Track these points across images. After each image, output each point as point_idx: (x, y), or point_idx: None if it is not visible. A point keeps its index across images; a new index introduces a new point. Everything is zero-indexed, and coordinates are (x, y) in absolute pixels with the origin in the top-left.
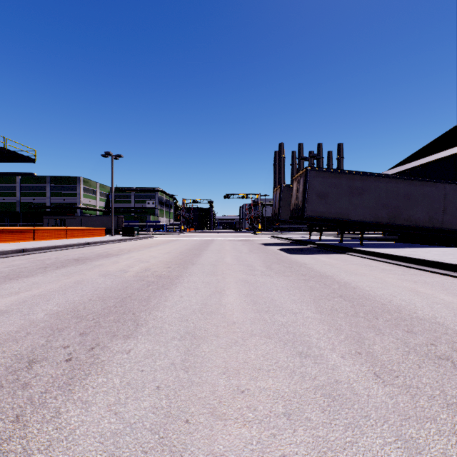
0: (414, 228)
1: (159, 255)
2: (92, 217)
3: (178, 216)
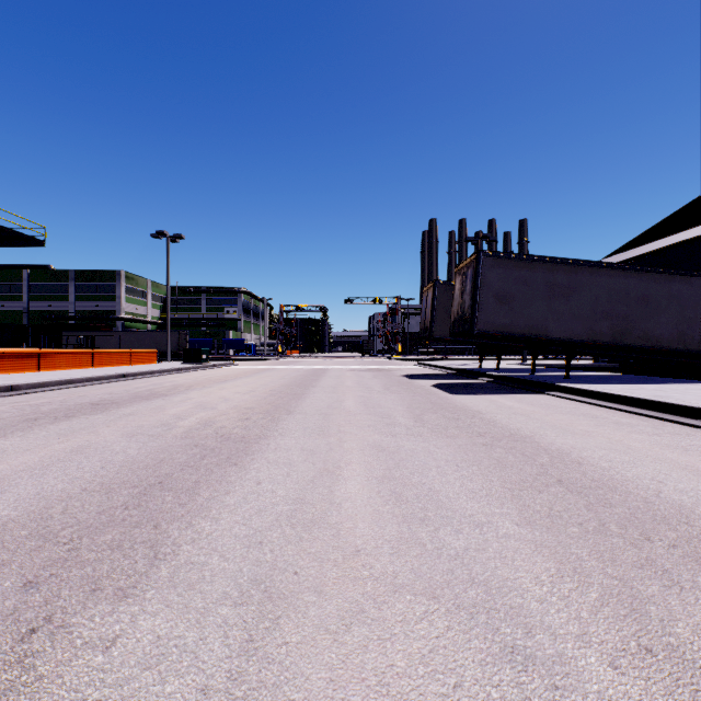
0: (652, 351)
1: (235, 395)
2: (139, 333)
3: (273, 332)
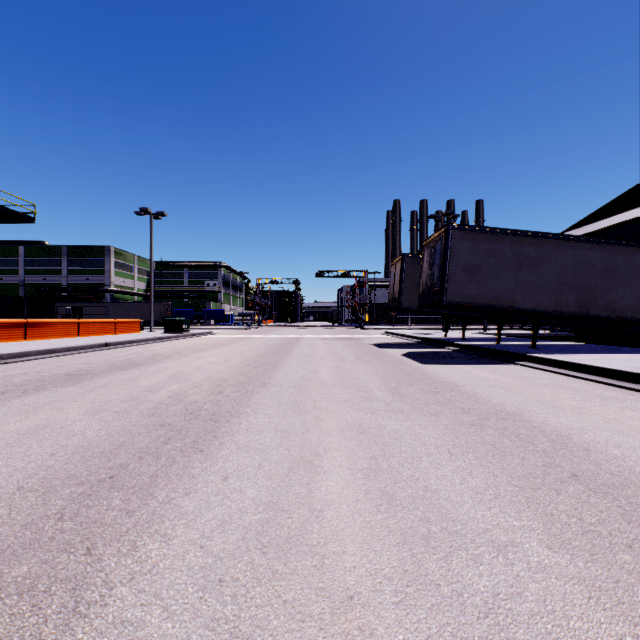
0: (615, 322)
1: (211, 365)
2: (126, 304)
3: (250, 303)
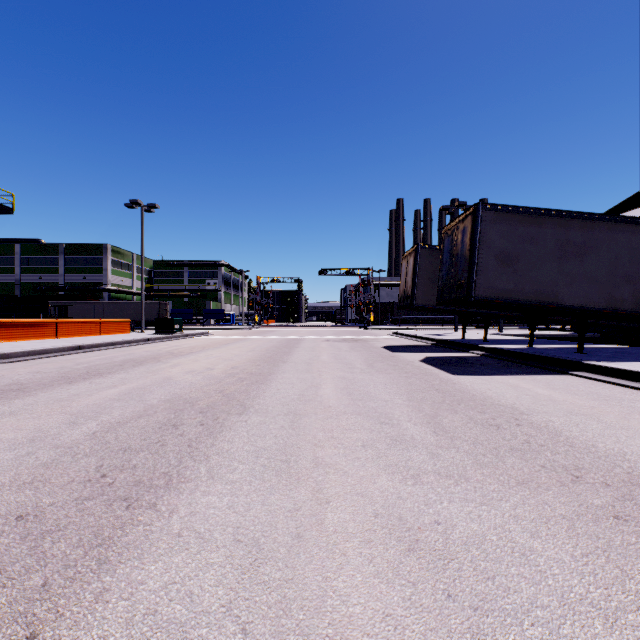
0: None
1: (185, 376)
2: (121, 303)
3: (250, 302)
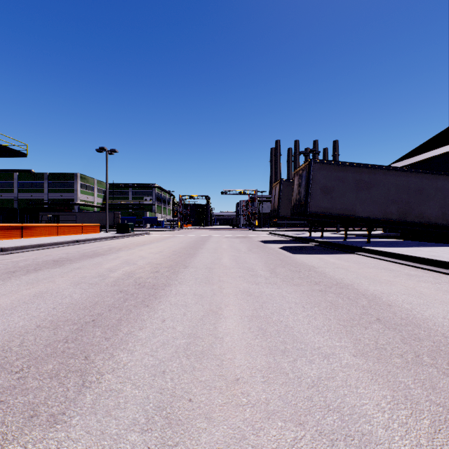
0: (424, 225)
1: (150, 255)
2: (88, 213)
3: (175, 212)
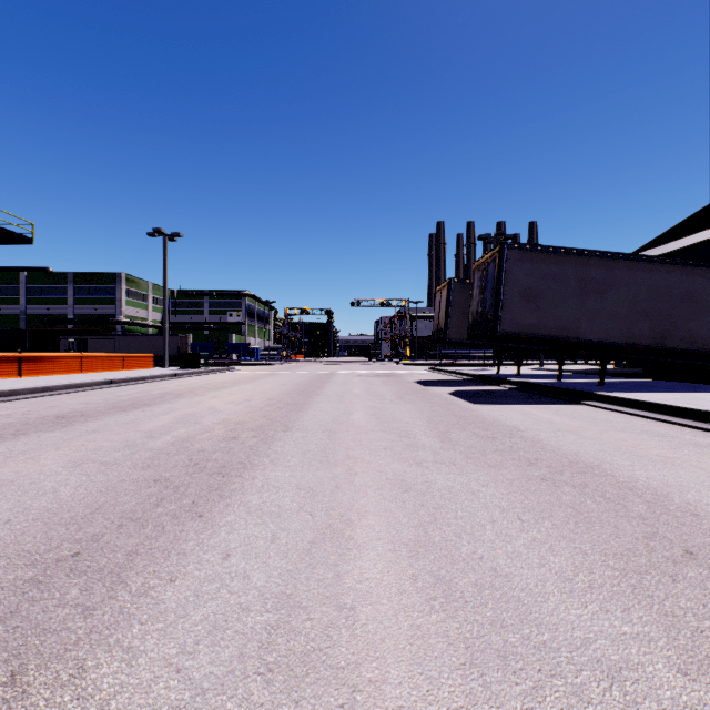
0: (694, 355)
1: (228, 406)
2: (138, 337)
3: (277, 336)
